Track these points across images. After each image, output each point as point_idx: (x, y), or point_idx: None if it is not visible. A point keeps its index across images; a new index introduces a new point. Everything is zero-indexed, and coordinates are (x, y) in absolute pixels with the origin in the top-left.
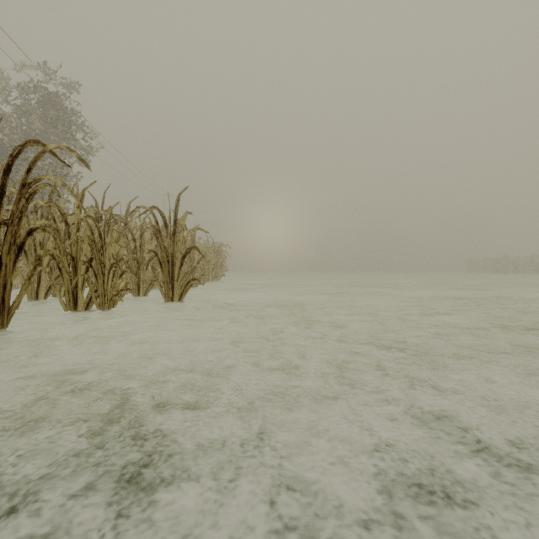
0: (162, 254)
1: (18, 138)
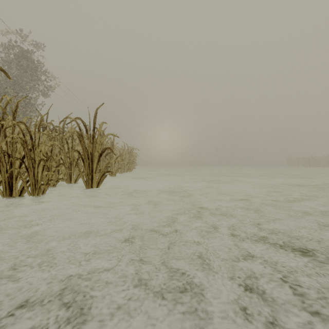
0: (83, 153)
1: (0, 78)
